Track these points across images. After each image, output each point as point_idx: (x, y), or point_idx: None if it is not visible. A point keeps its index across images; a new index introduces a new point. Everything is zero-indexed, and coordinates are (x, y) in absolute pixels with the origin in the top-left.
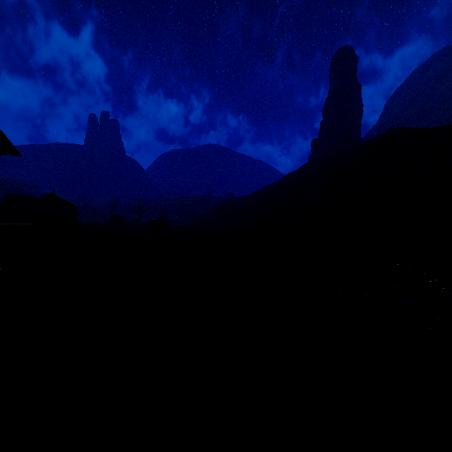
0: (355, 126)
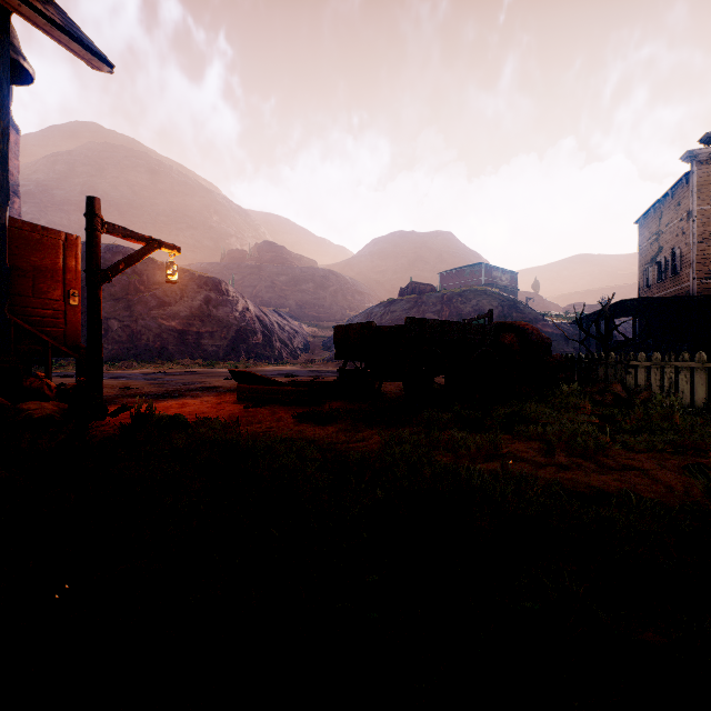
0: (15, 193)
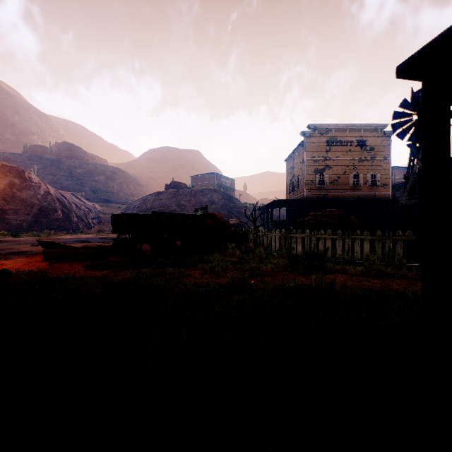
0: None
